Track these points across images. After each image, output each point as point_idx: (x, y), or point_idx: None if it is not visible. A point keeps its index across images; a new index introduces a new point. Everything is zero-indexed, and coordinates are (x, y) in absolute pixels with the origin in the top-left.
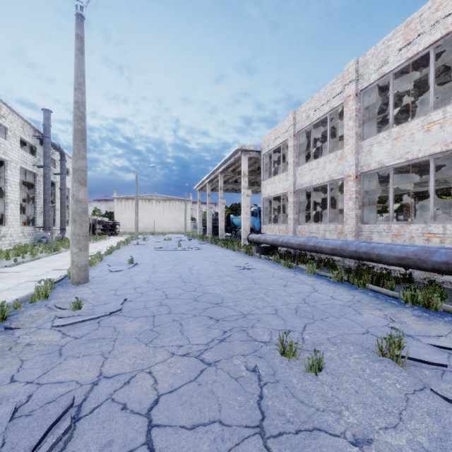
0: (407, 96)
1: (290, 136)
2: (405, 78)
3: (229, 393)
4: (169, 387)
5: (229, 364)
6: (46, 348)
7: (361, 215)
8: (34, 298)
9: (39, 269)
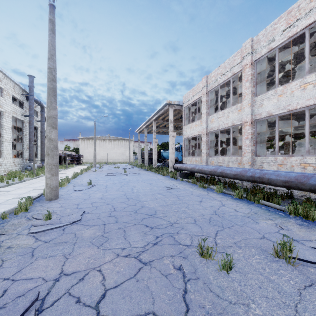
0: (288, 65)
1: (203, 94)
2: (286, 52)
3: (160, 288)
4: (114, 283)
5: (161, 264)
6: (22, 250)
7: (255, 150)
8: (17, 211)
9: (23, 189)
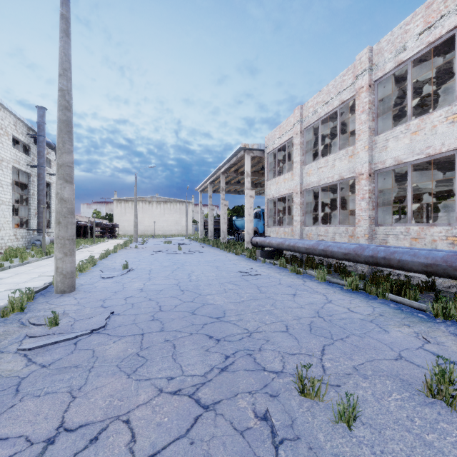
0: (424, 88)
1: (296, 133)
2: (423, 67)
3: None
4: (150, 447)
5: (233, 408)
6: (2, 382)
7: (374, 216)
8: (7, 311)
9: (24, 275)
